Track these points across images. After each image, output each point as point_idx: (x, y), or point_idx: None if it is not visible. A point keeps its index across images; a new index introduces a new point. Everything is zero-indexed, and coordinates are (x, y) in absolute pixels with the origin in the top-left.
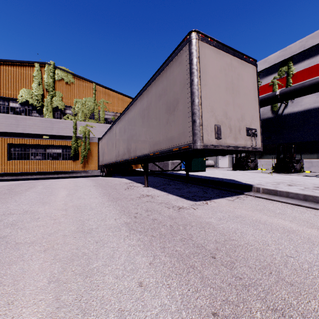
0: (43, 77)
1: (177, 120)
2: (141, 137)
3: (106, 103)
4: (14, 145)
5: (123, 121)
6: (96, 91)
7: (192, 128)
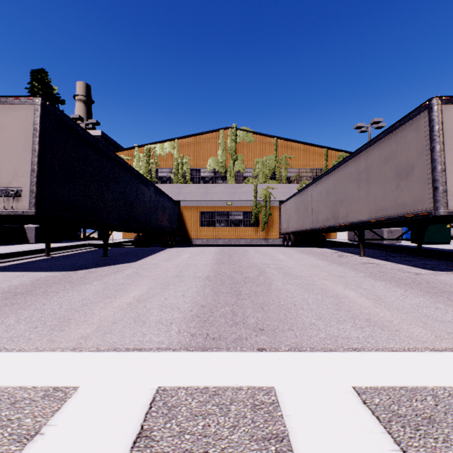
0: (226, 142)
1: (412, 186)
2: (355, 202)
3: (288, 159)
4: (204, 213)
5: (326, 184)
6: (278, 146)
7: (432, 195)
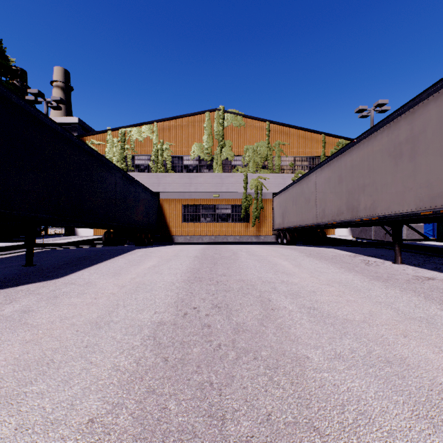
0: (212, 126)
1: None
2: (390, 187)
3: (282, 146)
4: (187, 206)
5: (337, 167)
6: (270, 131)
7: None
